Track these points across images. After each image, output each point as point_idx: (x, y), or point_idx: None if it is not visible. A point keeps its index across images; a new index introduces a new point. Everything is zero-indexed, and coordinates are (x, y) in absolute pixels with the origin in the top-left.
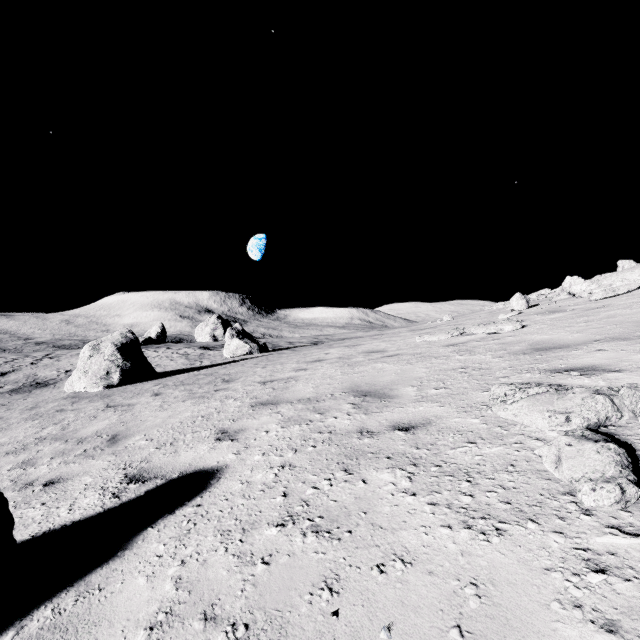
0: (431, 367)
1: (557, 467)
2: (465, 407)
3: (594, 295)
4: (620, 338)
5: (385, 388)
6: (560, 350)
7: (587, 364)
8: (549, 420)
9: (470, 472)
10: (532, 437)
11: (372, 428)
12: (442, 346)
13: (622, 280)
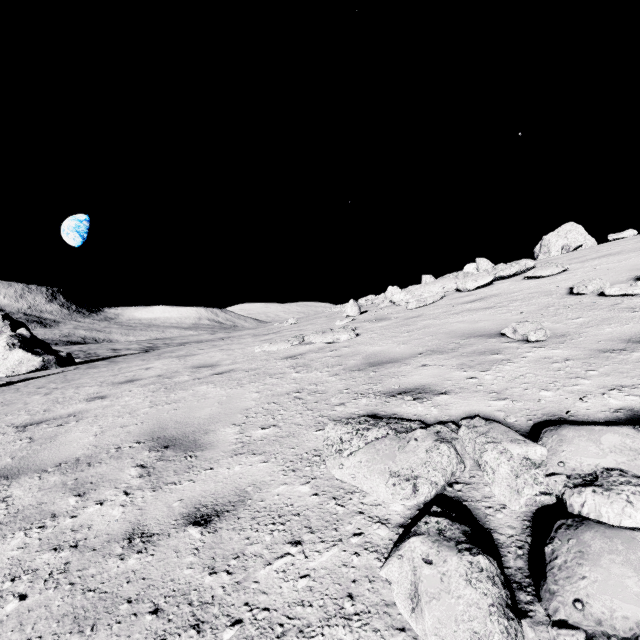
0: (263, 391)
1: (414, 610)
2: (294, 461)
3: (410, 304)
4: (438, 351)
5: (199, 430)
6: (391, 365)
7: (417, 384)
8: (393, 490)
9: (287, 632)
10: (374, 518)
11: (153, 524)
12: (280, 358)
13: (428, 292)
